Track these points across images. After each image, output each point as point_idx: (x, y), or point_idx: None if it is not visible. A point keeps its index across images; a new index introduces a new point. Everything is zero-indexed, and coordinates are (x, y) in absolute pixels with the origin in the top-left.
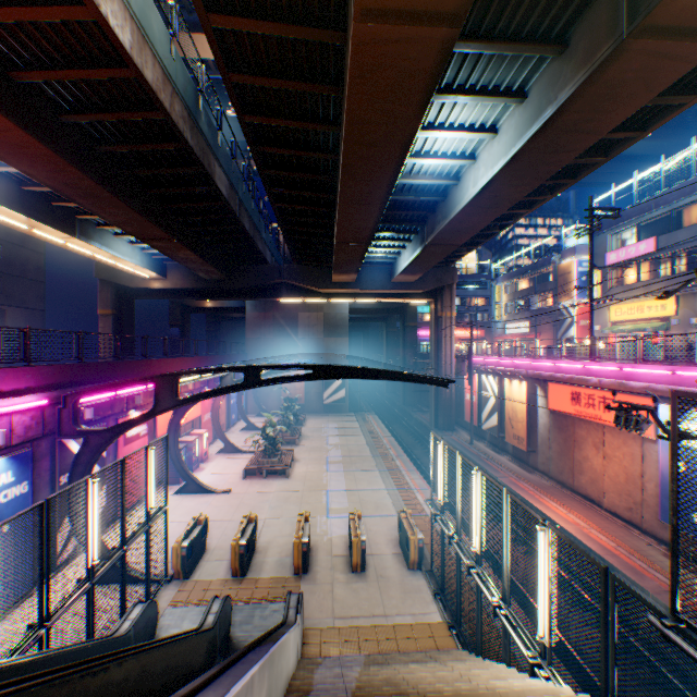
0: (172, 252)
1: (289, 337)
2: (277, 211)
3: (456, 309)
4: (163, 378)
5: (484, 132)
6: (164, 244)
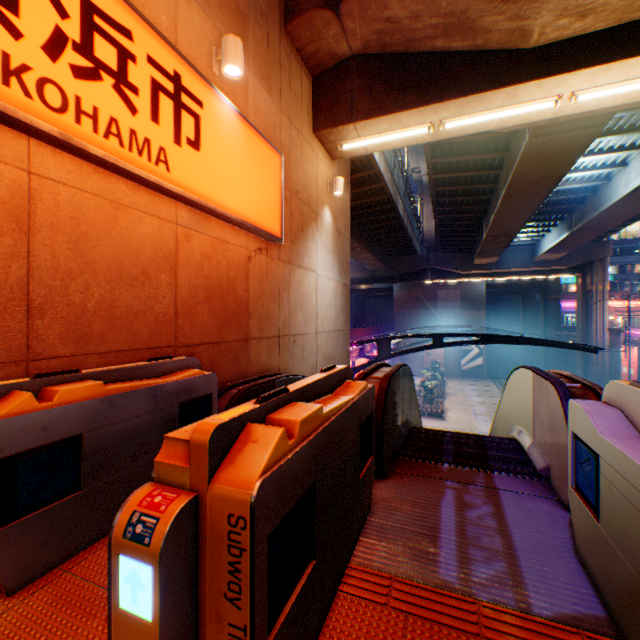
0: (356, 255)
1: (428, 311)
2: (436, 220)
3: (610, 281)
4: (382, 340)
5: (633, 149)
6: (354, 251)
